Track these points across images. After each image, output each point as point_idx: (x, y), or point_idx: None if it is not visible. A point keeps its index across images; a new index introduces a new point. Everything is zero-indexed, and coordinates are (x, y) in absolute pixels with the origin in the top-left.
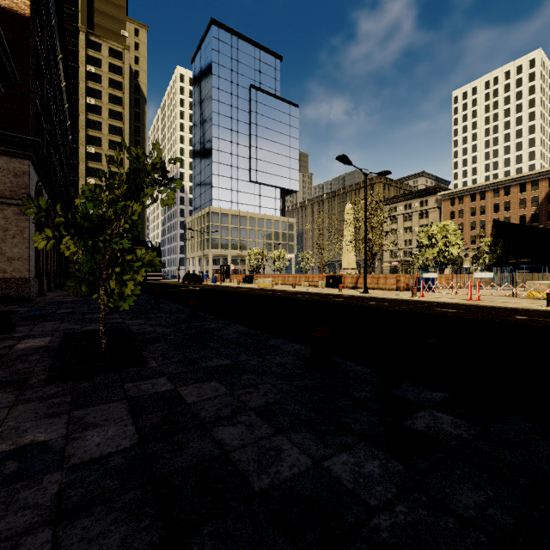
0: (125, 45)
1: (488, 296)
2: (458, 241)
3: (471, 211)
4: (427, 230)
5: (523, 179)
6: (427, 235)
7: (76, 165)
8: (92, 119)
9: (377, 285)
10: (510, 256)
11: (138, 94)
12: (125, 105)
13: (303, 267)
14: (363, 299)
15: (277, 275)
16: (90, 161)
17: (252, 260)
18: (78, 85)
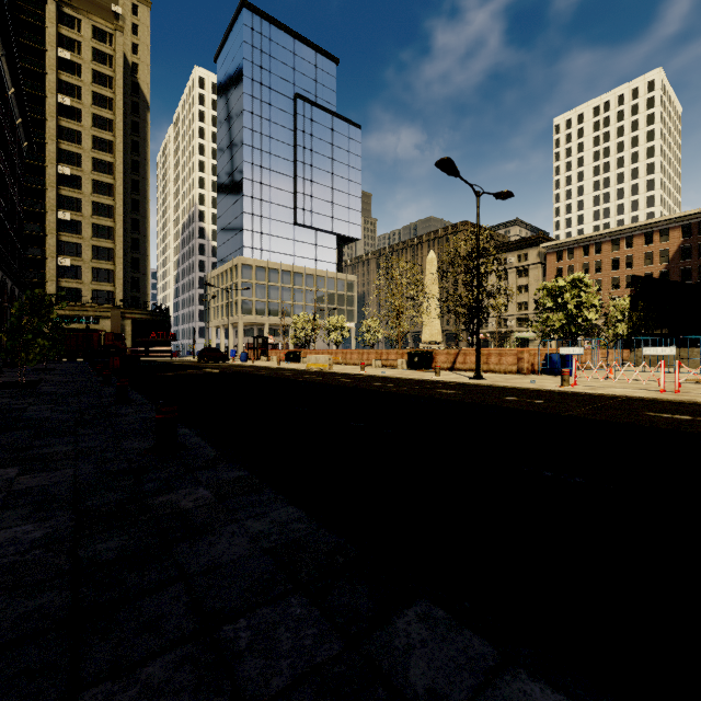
0: (116, 24)
1: (672, 384)
2: (596, 303)
3: (583, 268)
4: (550, 287)
5: (650, 227)
6: (550, 294)
7: (43, 192)
8: (66, 126)
9: (487, 366)
10: (650, 325)
11: (137, 96)
12: (116, 109)
13: (368, 340)
14: (487, 390)
15: (334, 350)
16: (64, 186)
17: (298, 330)
18: (46, 77)
